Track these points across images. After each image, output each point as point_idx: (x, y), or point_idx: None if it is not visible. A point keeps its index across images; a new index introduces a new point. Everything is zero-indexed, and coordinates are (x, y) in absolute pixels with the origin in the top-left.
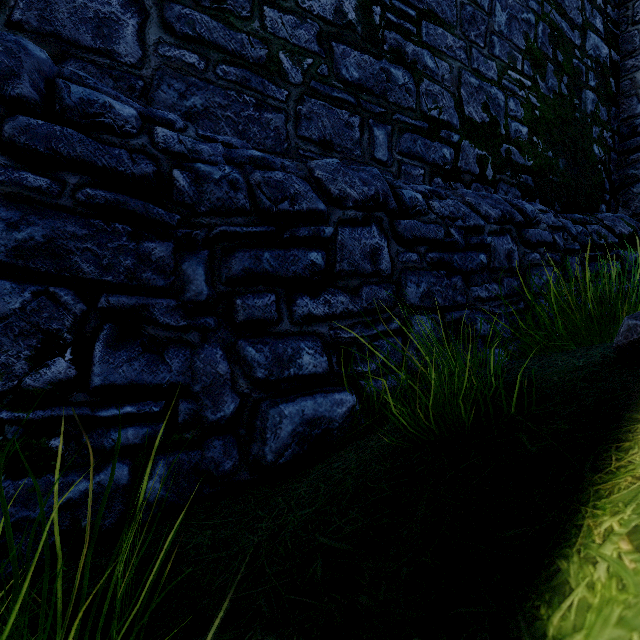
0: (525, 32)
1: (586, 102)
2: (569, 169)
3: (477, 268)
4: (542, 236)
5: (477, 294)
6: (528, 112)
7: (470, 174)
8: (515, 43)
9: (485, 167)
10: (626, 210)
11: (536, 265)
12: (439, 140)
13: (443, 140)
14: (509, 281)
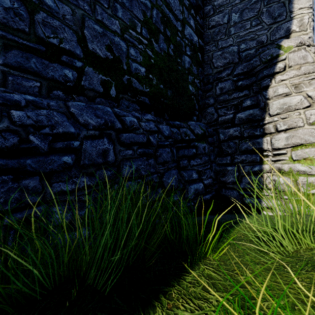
0: (143, 10)
1: (185, 62)
2: (174, 96)
3: (59, 168)
4: (135, 138)
5: (59, 189)
6: (146, 59)
7: (94, 91)
8: (135, 14)
9: (109, 88)
10: (205, 120)
11: (129, 158)
12: (60, 62)
13: (64, 63)
14: (102, 172)
